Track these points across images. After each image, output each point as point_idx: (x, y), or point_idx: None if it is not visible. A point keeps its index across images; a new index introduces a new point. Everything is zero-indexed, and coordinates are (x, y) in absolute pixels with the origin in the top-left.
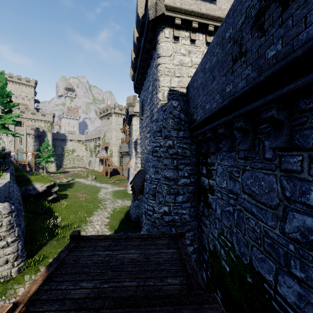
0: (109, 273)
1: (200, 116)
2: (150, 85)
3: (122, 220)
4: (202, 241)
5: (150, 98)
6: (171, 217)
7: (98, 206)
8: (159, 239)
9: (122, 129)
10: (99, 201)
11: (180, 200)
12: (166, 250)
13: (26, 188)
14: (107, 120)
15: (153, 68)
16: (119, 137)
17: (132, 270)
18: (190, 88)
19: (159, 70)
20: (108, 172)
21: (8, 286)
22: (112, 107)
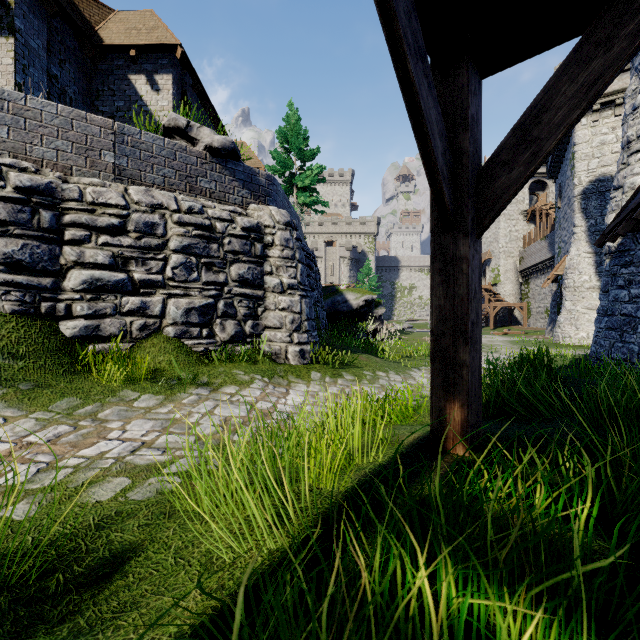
0: None
1: None
2: None
3: (566, 366)
4: None
5: None
6: None
7: None
8: None
9: (525, 213)
10: None
11: None
12: None
13: (333, 299)
14: None
15: None
16: (516, 233)
17: None
18: None
19: None
20: (490, 315)
21: (278, 370)
22: None
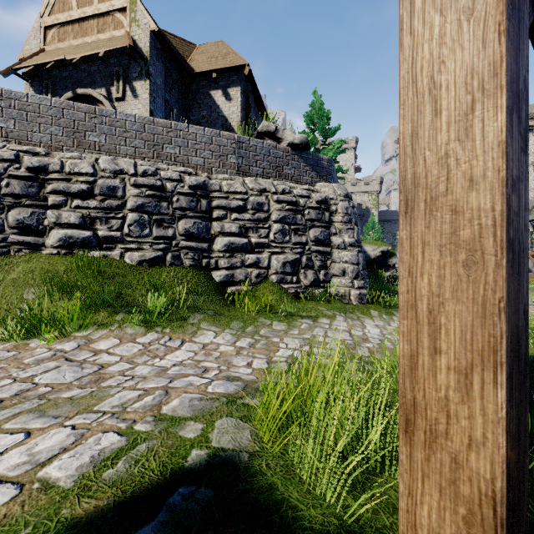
0: None
1: None
2: None
3: None
4: None
5: None
6: None
7: None
8: None
9: None
10: None
11: None
12: None
13: None
14: None
15: None
16: None
17: None
18: None
19: None
20: None
21: (347, 308)
22: None
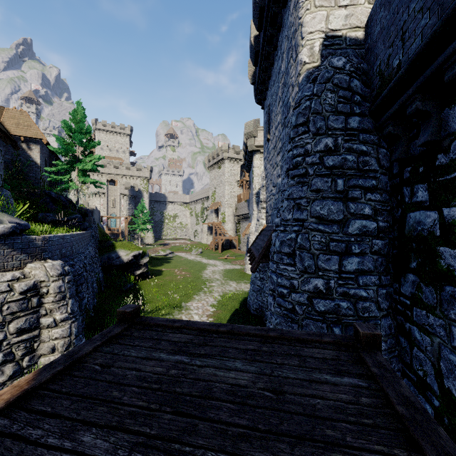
0: (164, 417)
1: (421, 36)
2: (282, 60)
3: (236, 312)
4: (414, 369)
5: (282, 84)
6: (333, 304)
7: (201, 288)
8: (309, 346)
9: (238, 182)
10: (202, 281)
11: (354, 266)
12: (332, 377)
13: (109, 255)
14: (218, 169)
15: (288, 18)
16: (234, 193)
17: (231, 422)
18: (378, 12)
19: (301, 4)
20: (219, 244)
21: None
22: (224, 150)
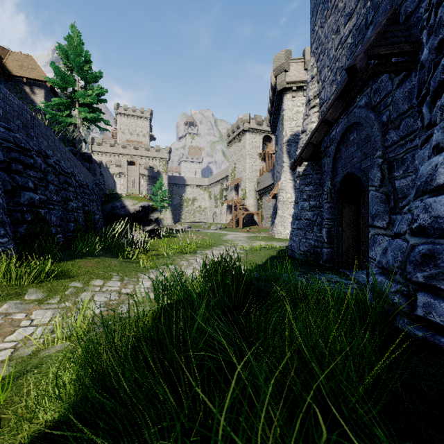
0: None
1: None
2: None
3: (273, 257)
4: None
5: None
6: None
7: (221, 243)
8: None
9: (260, 155)
10: (223, 240)
11: None
12: None
13: (113, 204)
14: (238, 143)
15: None
16: (255, 167)
17: None
18: None
19: None
20: (240, 219)
21: None
22: (245, 120)
